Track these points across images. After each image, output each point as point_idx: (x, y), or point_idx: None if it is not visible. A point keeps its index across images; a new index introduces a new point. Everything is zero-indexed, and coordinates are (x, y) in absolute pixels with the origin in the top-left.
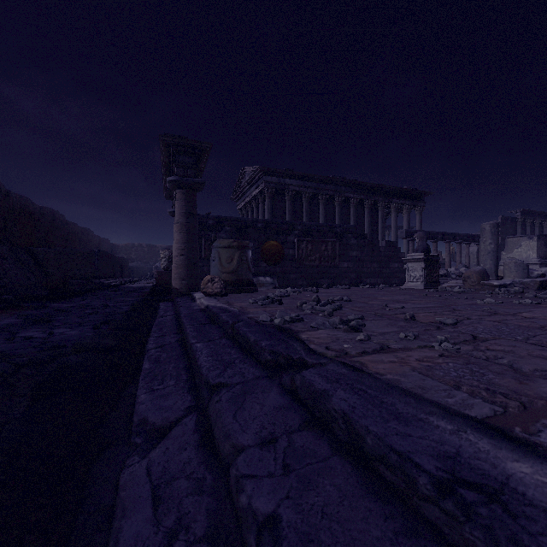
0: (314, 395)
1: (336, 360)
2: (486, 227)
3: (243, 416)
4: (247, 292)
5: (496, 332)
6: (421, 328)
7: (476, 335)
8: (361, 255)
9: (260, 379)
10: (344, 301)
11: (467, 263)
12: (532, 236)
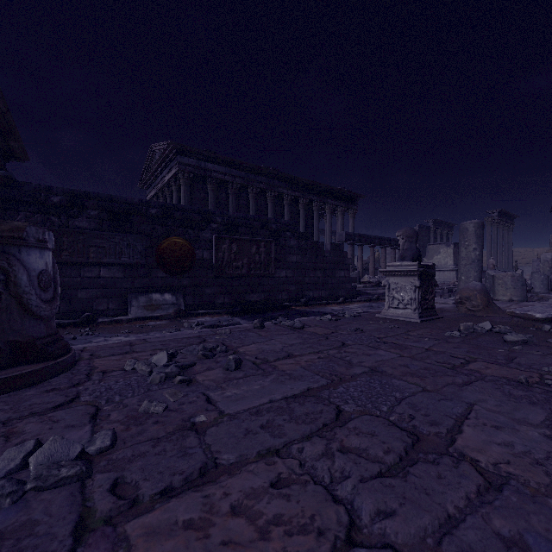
0: None
1: None
2: (470, 227)
3: None
4: None
5: None
6: None
7: None
8: (303, 260)
9: None
10: None
11: None
12: (449, 244)
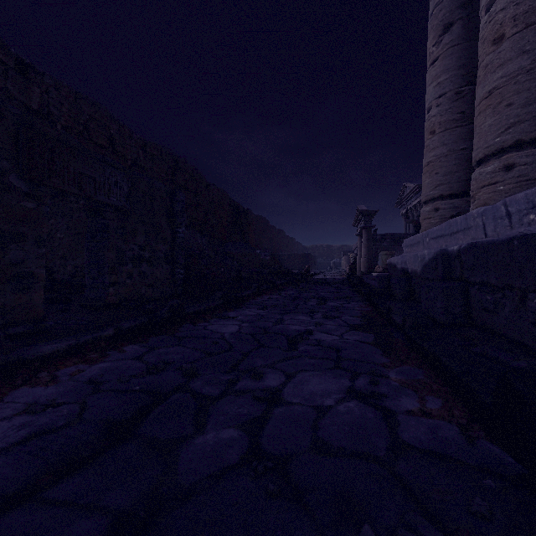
0: None
1: None
2: None
3: None
4: None
5: None
6: None
7: None
8: None
9: None
10: None
11: None
12: None
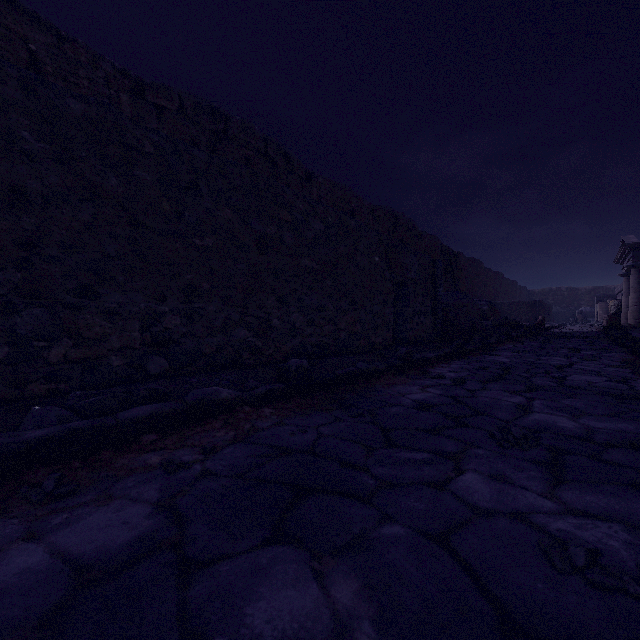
0: None
1: None
2: None
3: None
4: None
5: None
6: None
7: None
8: None
9: None
10: None
11: None
12: None
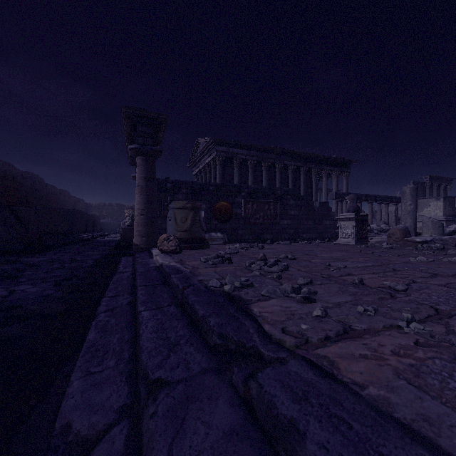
0: (276, 422)
1: (297, 354)
2: (407, 191)
3: (181, 451)
4: (200, 249)
5: (453, 301)
6: (375, 296)
7: (436, 307)
8: (299, 213)
9: (207, 374)
10: (288, 259)
11: (386, 220)
12: (439, 197)
